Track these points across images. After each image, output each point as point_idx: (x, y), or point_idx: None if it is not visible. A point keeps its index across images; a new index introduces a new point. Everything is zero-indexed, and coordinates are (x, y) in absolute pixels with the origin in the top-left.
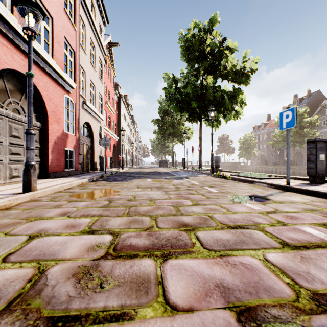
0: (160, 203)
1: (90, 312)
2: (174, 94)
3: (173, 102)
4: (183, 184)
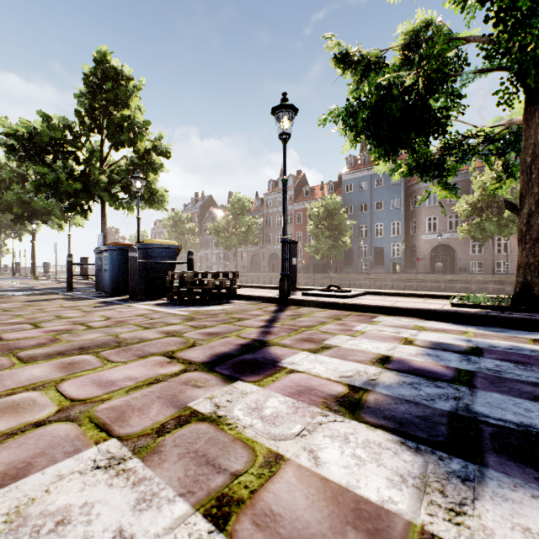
0: None
1: None
2: None
3: None
4: None
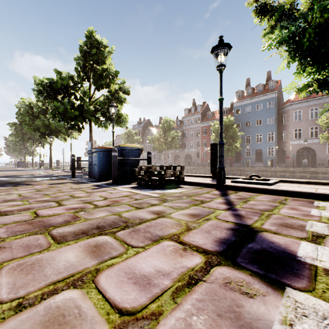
0: (15, 173)
1: (6, 175)
2: (29, 121)
3: (28, 125)
4: (27, 172)
